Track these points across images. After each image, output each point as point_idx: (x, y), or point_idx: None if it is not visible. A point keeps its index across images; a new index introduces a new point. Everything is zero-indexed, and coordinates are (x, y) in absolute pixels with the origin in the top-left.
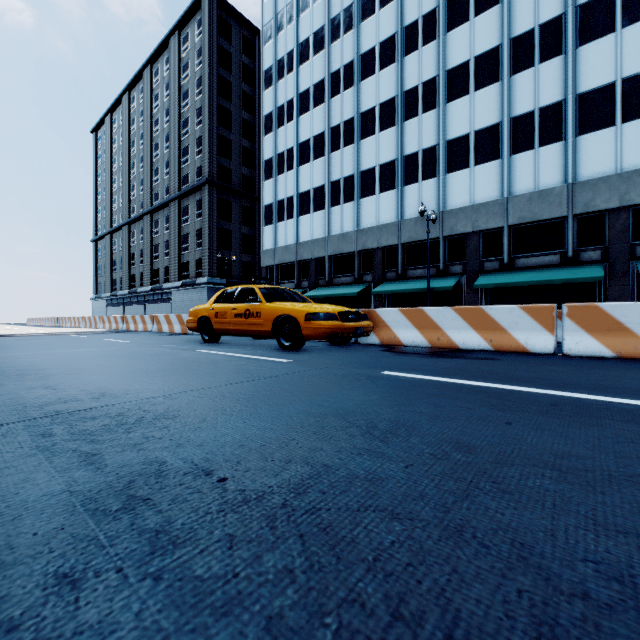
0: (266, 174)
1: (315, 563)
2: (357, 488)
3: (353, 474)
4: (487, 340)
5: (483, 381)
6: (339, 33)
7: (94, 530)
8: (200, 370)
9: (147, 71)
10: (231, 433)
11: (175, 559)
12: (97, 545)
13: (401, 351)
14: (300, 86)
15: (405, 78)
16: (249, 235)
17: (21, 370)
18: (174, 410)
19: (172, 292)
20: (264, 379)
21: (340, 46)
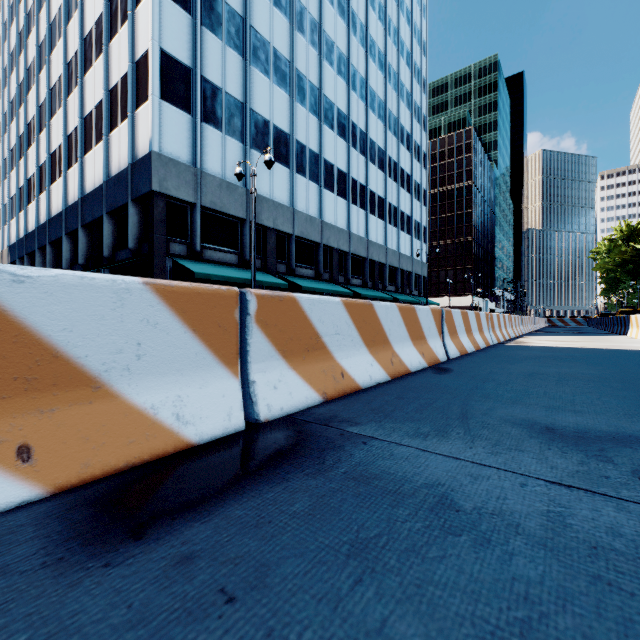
0: None
1: None
2: None
3: None
4: None
5: None
6: None
7: None
8: None
9: None
10: None
11: None
12: None
13: None
14: None
15: (351, 108)
16: None
17: None
18: None
19: None
20: None
21: None
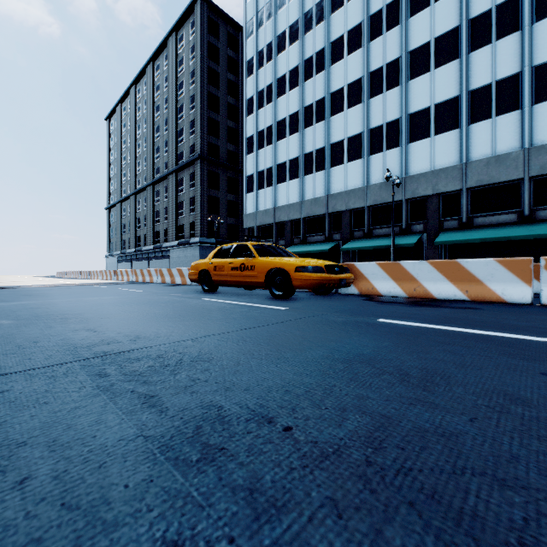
0: (248, 149)
1: (451, 545)
2: (435, 444)
3: (420, 427)
4: (463, 291)
5: (482, 329)
6: (312, 25)
7: (184, 484)
8: (212, 316)
9: (150, 67)
10: (270, 377)
11: (286, 528)
12: (194, 504)
13: (382, 300)
14: (278, 72)
15: (370, 60)
16: (234, 201)
17: (63, 314)
18: (206, 353)
19: (170, 250)
20: (273, 325)
21: (312, 36)
